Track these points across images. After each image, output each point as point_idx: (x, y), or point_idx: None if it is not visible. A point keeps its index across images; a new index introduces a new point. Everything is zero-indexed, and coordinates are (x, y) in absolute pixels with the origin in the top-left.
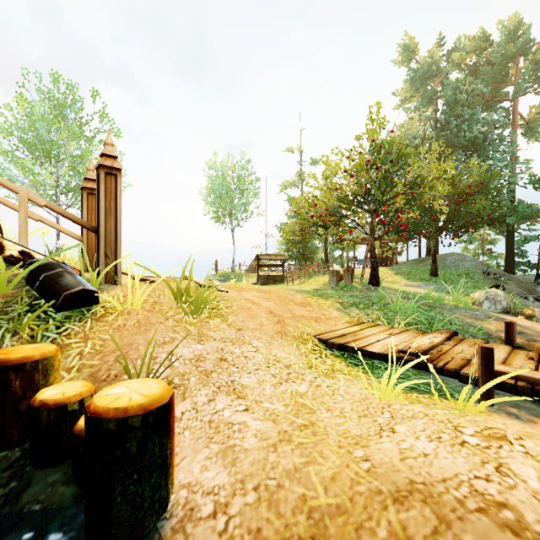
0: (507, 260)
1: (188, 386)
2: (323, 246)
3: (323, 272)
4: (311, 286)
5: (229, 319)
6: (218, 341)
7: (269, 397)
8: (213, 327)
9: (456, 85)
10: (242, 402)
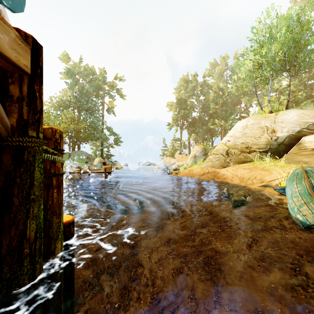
0: (101, 153)
1: None
2: None
3: None
4: None
5: None
6: None
7: None
8: None
9: (82, 86)
10: None
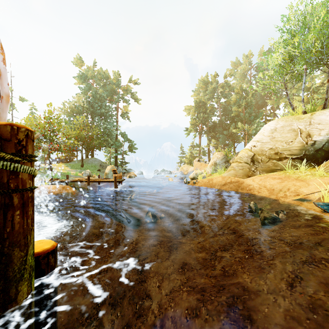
0: (115, 161)
1: None
2: None
3: None
4: None
5: None
6: None
7: None
8: None
9: (96, 90)
10: None
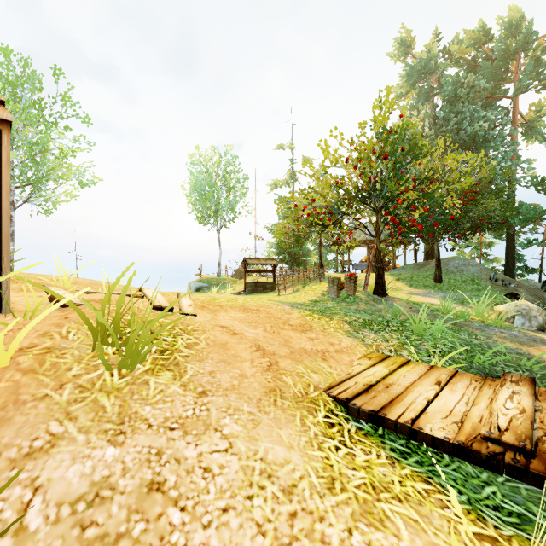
0: (507, 264)
1: None
2: (316, 249)
3: (318, 278)
4: (307, 296)
5: (187, 371)
6: (155, 429)
7: None
8: (154, 394)
9: (456, 79)
10: None
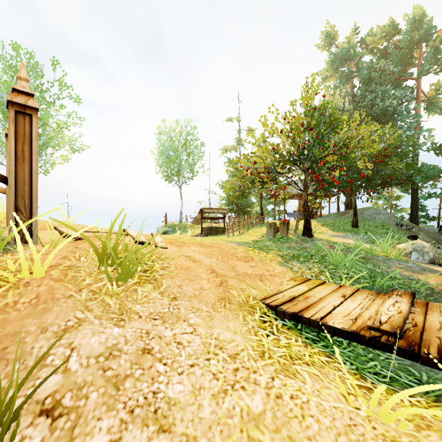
0: (412, 213)
1: (83, 412)
2: (258, 201)
3: (260, 223)
4: (250, 237)
5: (163, 284)
6: (144, 319)
7: (208, 427)
8: (141, 298)
9: (370, 65)
10: (165, 440)
